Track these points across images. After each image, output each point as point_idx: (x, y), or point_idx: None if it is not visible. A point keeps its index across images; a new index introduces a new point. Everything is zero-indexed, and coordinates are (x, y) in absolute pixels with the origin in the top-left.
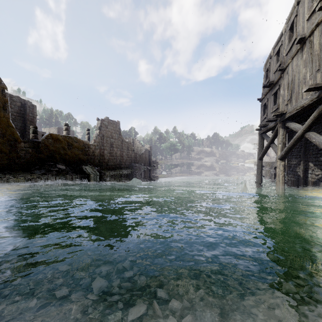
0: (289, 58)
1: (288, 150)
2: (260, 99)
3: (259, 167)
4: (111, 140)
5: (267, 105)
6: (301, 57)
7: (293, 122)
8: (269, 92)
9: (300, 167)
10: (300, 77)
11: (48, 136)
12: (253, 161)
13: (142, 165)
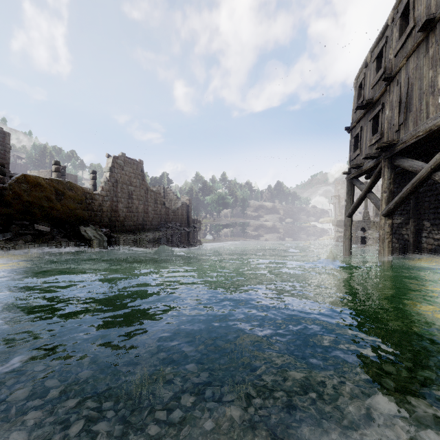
0: (400, 59)
1: (400, 202)
2: (349, 129)
3: (347, 228)
4: (130, 187)
5: (361, 136)
6: (424, 53)
7: (406, 157)
8: (364, 117)
9: (408, 228)
10: (424, 84)
11: (20, 178)
12: (329, 220)
13: (177, 226)
